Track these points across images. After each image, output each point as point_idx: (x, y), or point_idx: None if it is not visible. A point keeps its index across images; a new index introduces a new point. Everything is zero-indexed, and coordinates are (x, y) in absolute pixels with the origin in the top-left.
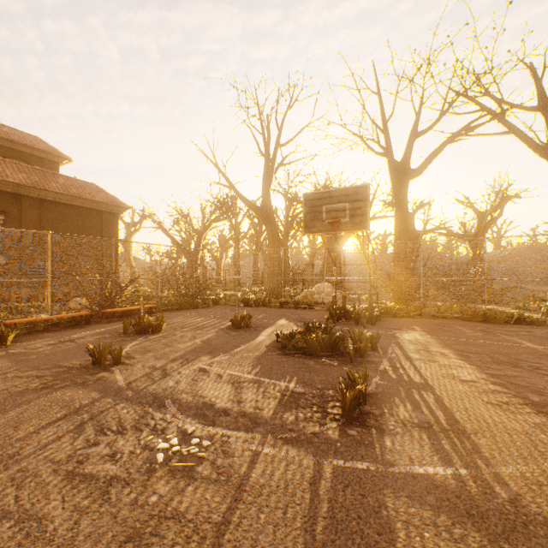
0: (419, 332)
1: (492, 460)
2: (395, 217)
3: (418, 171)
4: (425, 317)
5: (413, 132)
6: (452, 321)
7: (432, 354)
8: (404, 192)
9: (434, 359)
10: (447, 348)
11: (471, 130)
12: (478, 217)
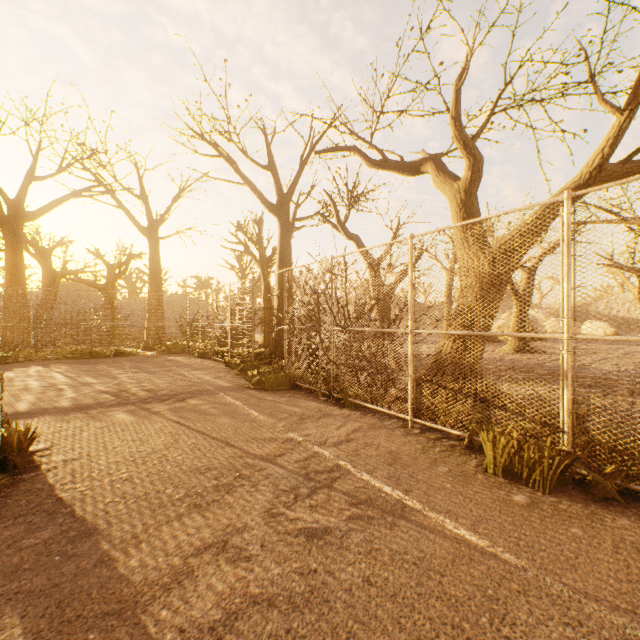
0: (17, 371)
1: (6, 409)
2: (6, 258)
3: (36, 216)
4: (37, 361)
5: (30, 174)
6: (62, 361)
7: (15, 382)
8: (18, 233)
9: (13, 384)
10: (33, 377)
11: (89, 196)
12: (109, 268)
